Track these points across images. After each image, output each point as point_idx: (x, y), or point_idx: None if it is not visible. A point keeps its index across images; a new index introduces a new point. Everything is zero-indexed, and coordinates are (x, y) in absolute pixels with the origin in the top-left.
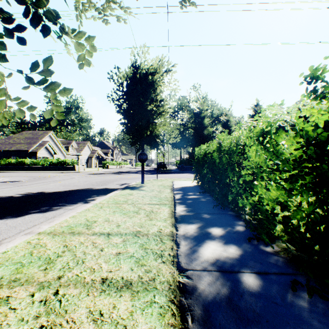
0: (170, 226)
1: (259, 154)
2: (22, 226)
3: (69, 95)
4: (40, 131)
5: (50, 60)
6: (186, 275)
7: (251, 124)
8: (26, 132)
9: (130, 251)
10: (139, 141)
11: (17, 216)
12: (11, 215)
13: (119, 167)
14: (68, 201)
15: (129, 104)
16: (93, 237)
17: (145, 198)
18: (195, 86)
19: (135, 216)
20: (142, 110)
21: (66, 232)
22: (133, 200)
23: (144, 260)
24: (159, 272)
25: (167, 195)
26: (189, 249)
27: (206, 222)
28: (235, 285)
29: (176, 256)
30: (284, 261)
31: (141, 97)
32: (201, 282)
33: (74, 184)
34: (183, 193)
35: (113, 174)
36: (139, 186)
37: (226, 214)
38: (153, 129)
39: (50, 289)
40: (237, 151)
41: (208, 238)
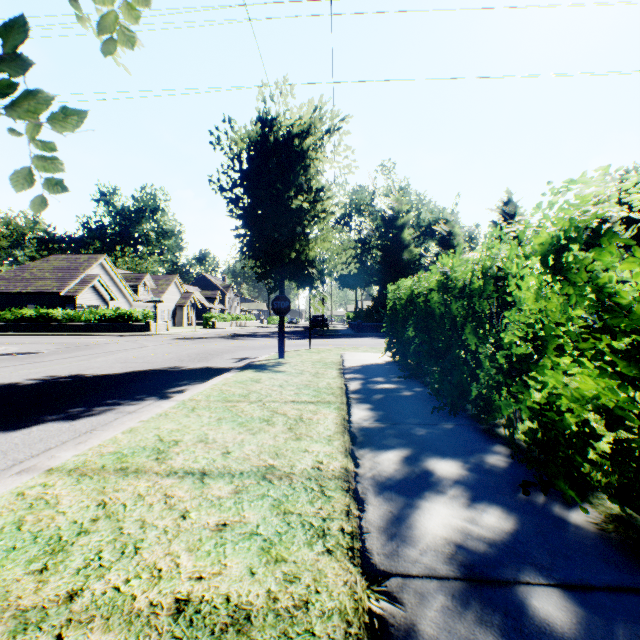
0: (341, 456)
1: (546, 293)
2: (21, 452)
3: (77, 125)
4: (82, 256)
5: (18, 23)
6: (387, 592)
7: (527, 226)
8: (56, 257)
9: (249, 520)
10: (273, 271)
11: (16, 427)
12: (2, 426)
13: (235, 326)
14: (127, 395)
15: (253, 196)
16: (169, 481)
17: (285, 389)
18: (384, 166)
19: (265, 430)
20: (280, 209)
21: (109, 467)
22: (261, 394)
23: (283, 545)
24: (319, 581)
25: (331, 383)
26: (388, 514)
27: (421, 445)
28: (515, 625)
29: (357, 535)
30: (621, 551)
31: (278, 182)
32: (426, 614)
33: (144, 360)
34: (365, 377)
35: (223, 339)
36: (273, 363)
37: (462, 426)
38: (303, 248)
39: (42, 632)
40: (489, 288)
41: (429, 486)
